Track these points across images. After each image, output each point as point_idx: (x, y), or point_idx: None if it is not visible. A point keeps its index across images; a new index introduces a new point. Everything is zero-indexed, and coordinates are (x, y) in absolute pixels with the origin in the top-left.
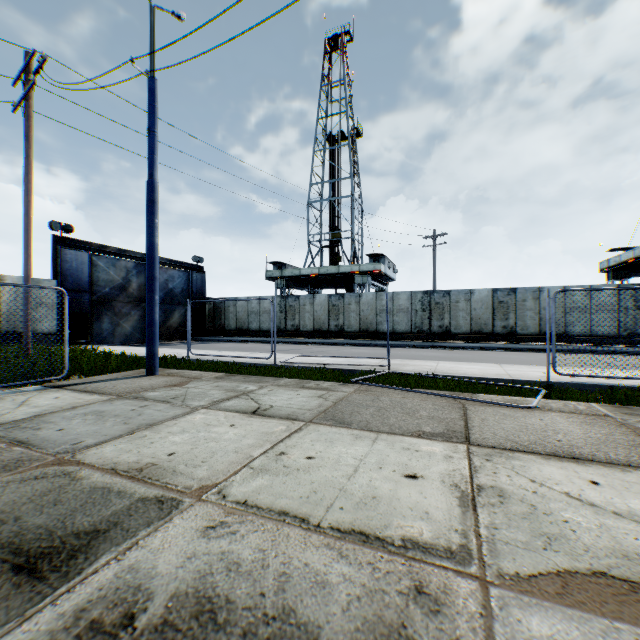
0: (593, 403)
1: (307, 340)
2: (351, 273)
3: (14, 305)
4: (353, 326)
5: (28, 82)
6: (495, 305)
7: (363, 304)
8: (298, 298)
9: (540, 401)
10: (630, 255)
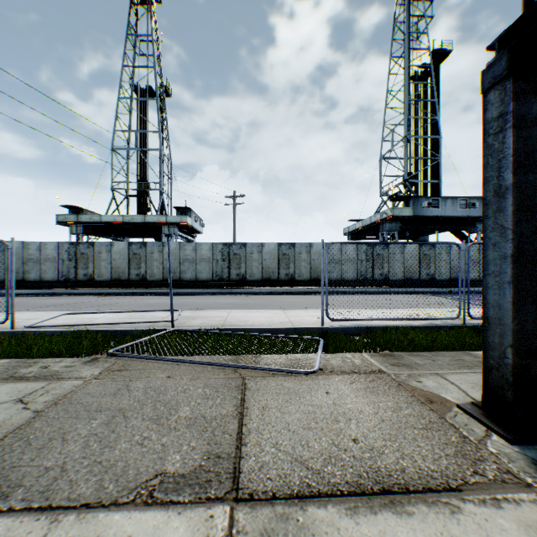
0: (365, 353)
1: (101, 291)
2: (158, 223)
3: None
4: (156, 275)
5: None
6: (280, 256)
7: (166, 253)
8: (93, 245)
9: (322, 357)
10: (361, 224)
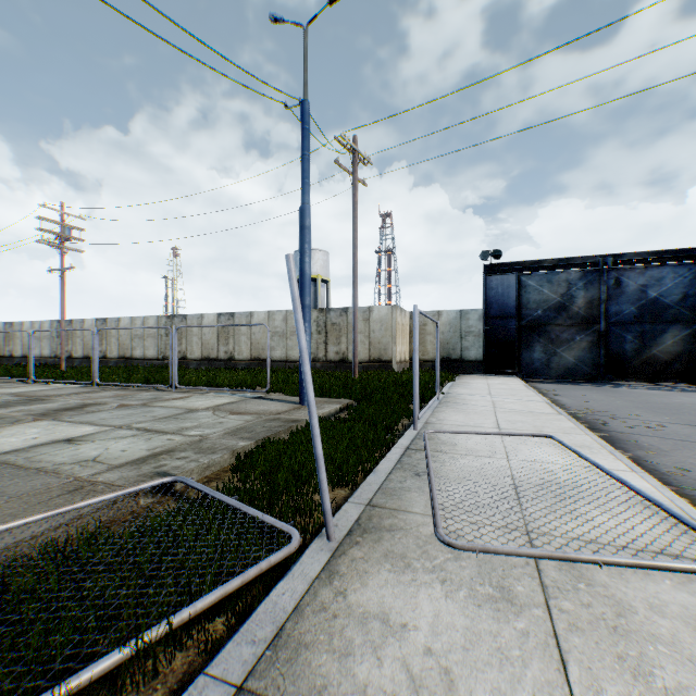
0: None
1: None
2: None
3: (447, 335)
4: None
5: (353, 160)
6: None
7: None
8: None
9: None
10: None
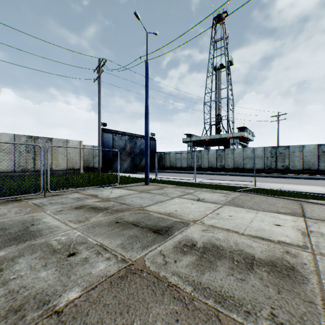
0: None
1: (205, 172)
2: (227, 138)
3: (87, 156)
4: (230, 165)
5: (99, 70)
6: (319, 153)
7: (235, 154)
8: (200, 151)
9: None
10: None
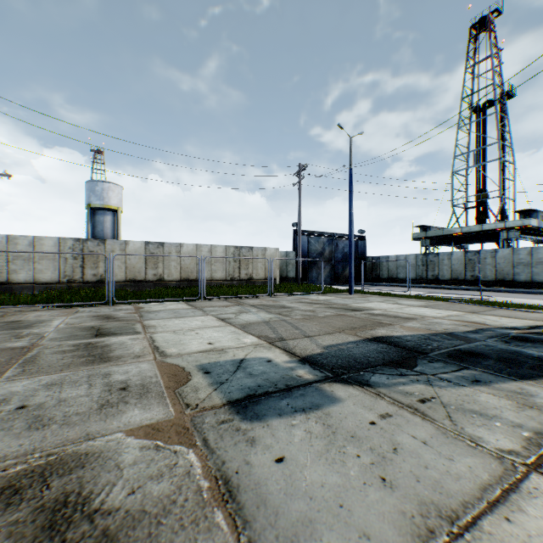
0: None
1: (443, 286)
2: (494, 230)
3: (281, 264)
4: (488, 276)
5: (299, 175)
6: None
7: (498, 258)
8: (437, 255)
9: None
10: None
